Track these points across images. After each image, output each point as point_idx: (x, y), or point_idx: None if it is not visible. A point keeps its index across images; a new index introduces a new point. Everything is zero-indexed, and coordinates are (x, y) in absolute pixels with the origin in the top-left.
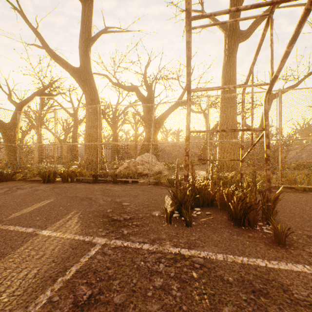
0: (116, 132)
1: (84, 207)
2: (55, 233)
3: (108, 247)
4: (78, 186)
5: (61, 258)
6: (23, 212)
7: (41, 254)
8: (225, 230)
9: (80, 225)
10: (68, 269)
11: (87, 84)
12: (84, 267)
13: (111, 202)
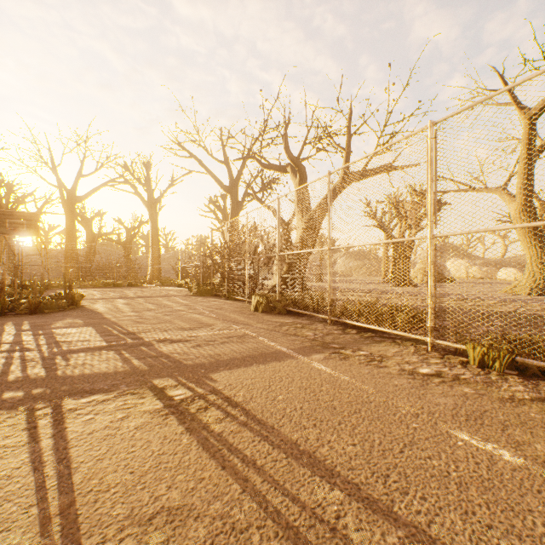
0: None
1: None
2: None
3: None
4: None
5: None
6: None
7: None
8: None
9: None
10: None
11: None
12: None
13: None
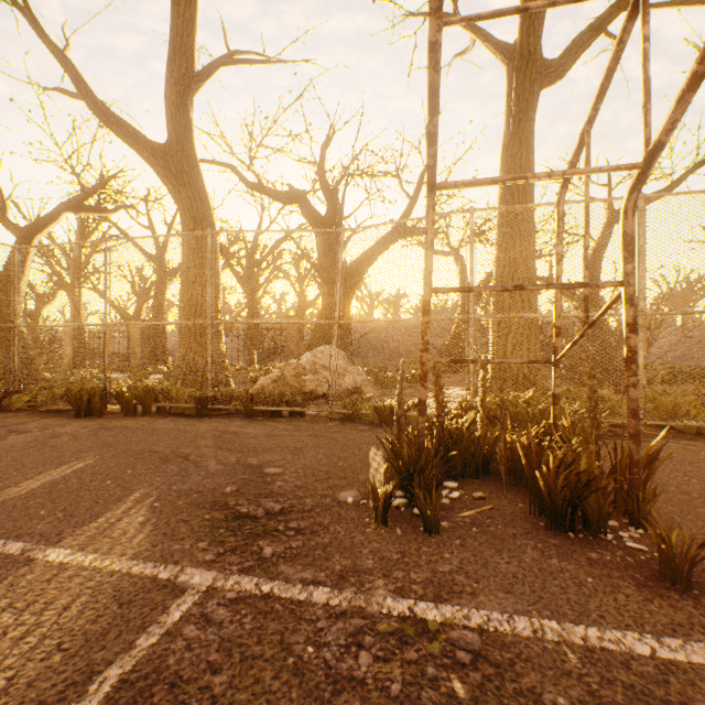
0: (252, 295)
1: (167, 481)
2: (80, 557)
3: (220, 600)
4: (159, 425)
5: (84, 635)
6: (9, 496)
7: (28, 625)
8: (527, 544)
9: (150, 533)
10: (99, 676)
11: (183, 183)
12: (145, 666)
13: (237, 466)
